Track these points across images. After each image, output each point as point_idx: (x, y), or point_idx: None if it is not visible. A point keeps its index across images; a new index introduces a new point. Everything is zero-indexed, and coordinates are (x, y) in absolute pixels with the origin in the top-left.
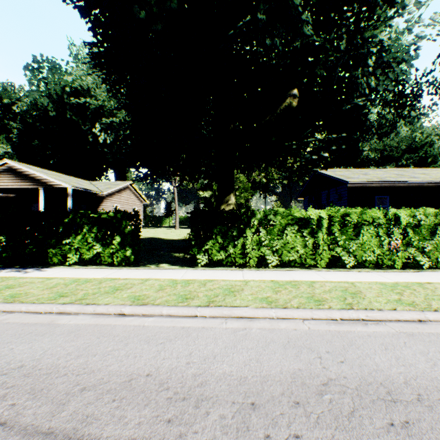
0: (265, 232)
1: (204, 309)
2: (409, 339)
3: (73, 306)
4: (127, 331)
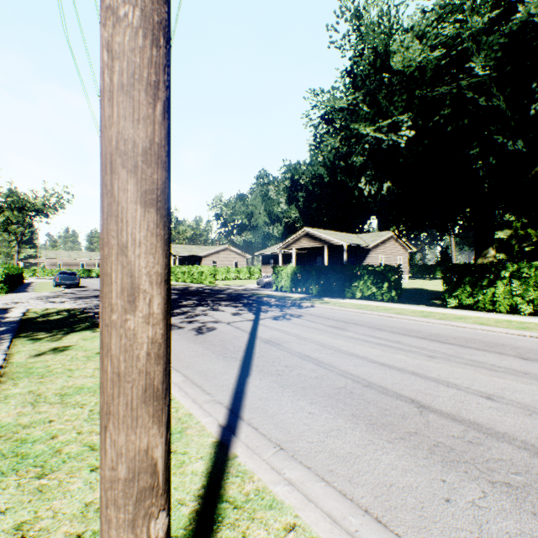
0: (518, 283)
1: (433, 320)
2: None
3: (368, 311)
4: (393, 320)
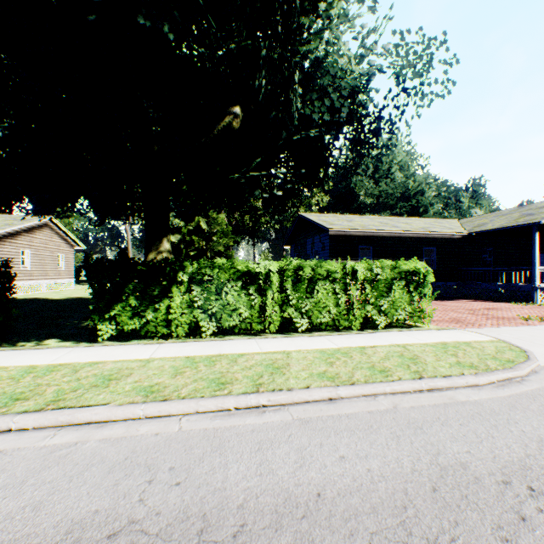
0: (200, 290)
1: (26, 417)
2: (300, 429)
3: None
4: None
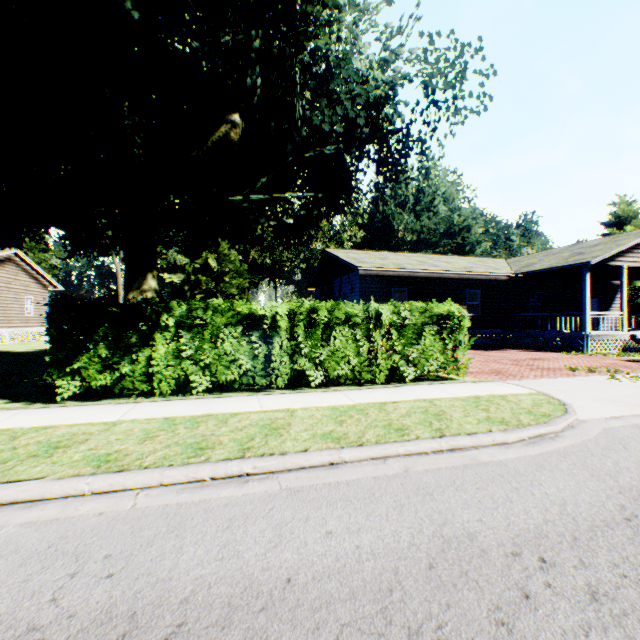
0: (190, 336)
1: None
2: (286, 500)
3: None
4: None
